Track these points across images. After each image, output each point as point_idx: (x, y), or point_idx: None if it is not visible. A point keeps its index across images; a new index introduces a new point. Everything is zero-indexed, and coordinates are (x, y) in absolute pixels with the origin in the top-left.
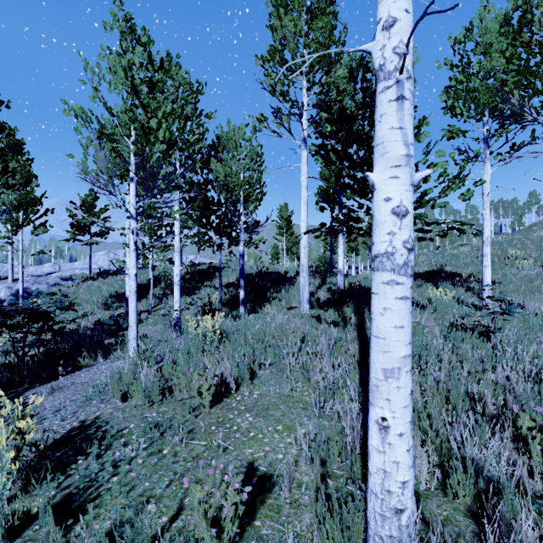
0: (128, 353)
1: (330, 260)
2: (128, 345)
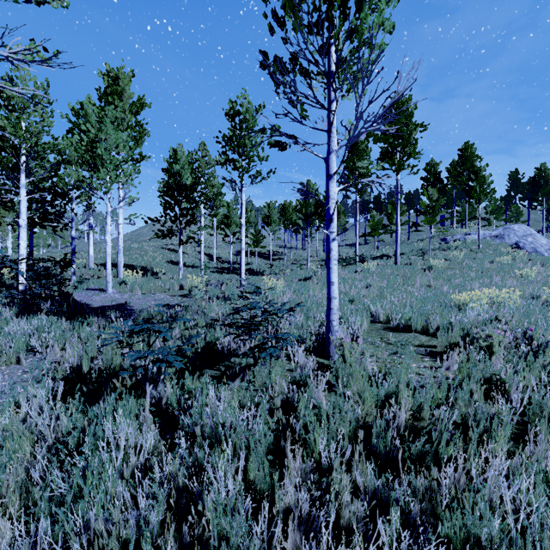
0: (108, 289)
1: (31, 248)
2: (108, 285)
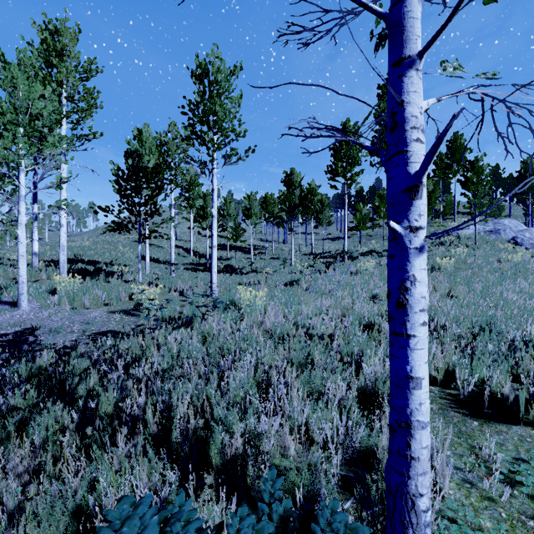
0: (20, 304)
1: None
2: (20, 298)
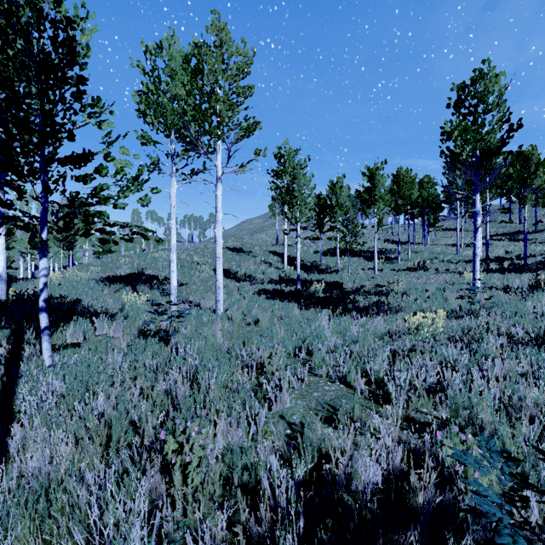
0: None
1: None
2: None
